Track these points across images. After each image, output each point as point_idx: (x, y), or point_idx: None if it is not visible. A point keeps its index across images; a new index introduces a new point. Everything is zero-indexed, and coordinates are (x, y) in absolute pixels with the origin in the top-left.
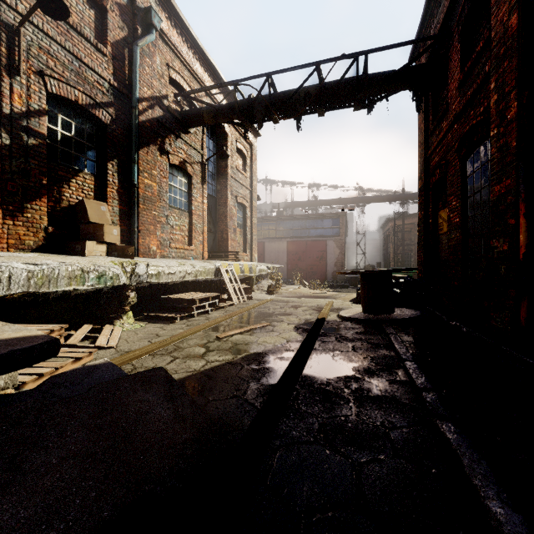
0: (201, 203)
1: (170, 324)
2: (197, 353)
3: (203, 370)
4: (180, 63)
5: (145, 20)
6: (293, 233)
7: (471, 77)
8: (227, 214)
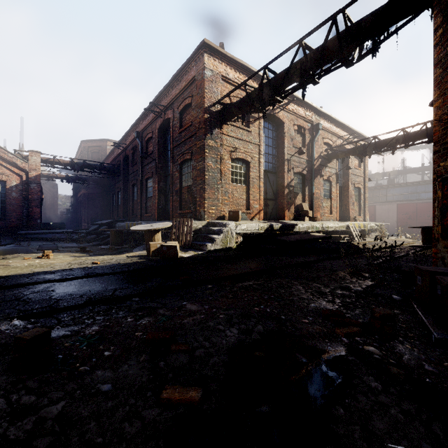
0: (335, 193)
1: None
2: None
3: None
4: (327, 133)
5: (316, 128)
6: (402, 197)
7: None
8: (348, 195)
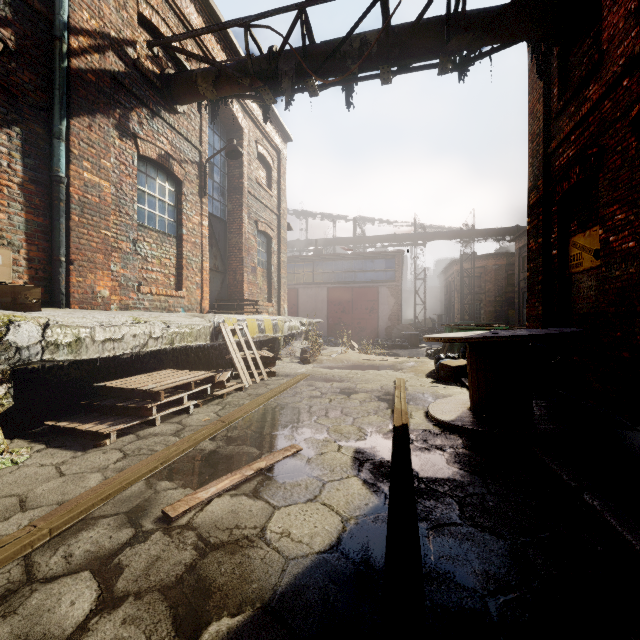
0: (199, 225)
1: (87, 454)
2: (54, 627)
3: None
4: None
5: None
6: (335, 277)
7: None
8: (242, 246)
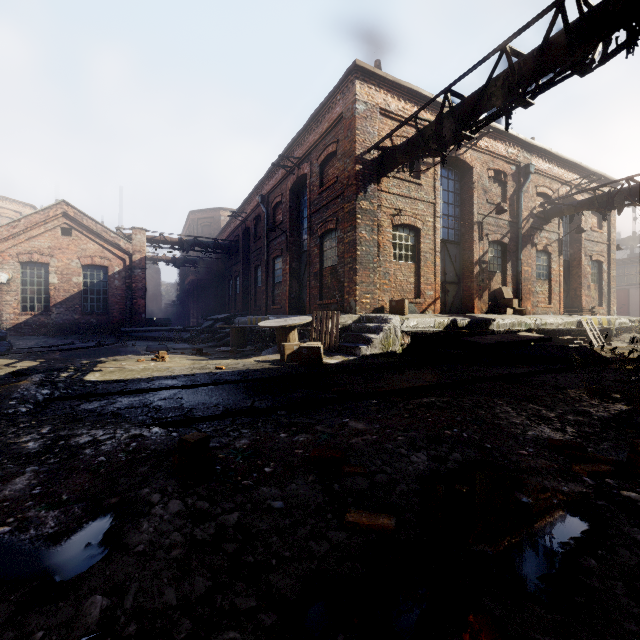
0: (558, 271)
1: None
2: None
3: None
4: (543, 178)
5: (524, 171)
6: None
7: None
8: (580, 274)
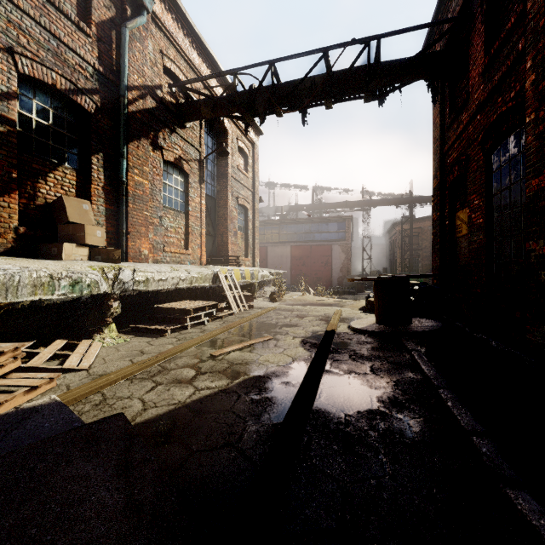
0: (199, 203)
1: (159, 338)
2: (185, 377)
3: (189, 403)
4: (176, 52)
5: (135, 0)
6: (297, 237)
7: (499, 59)
8: (227, 217)
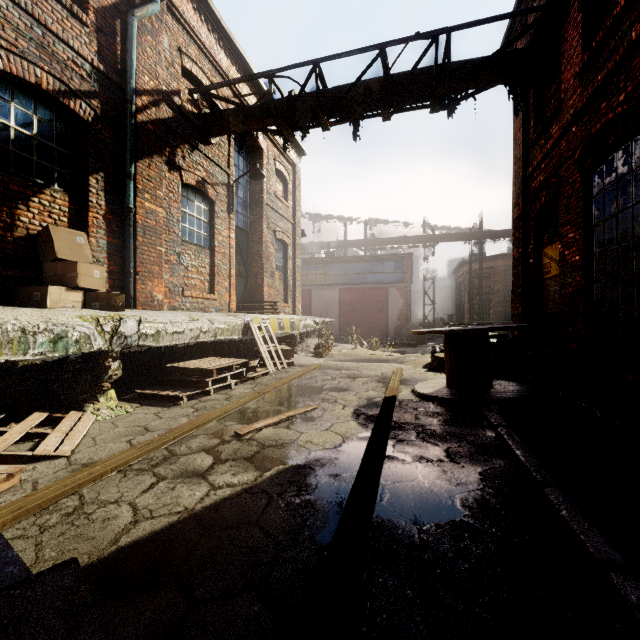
0: (227, 237)
1: (171, 408)
2: (198, 467)
3: (199, 510)
4: (198, 50)
5: None
6: (346, 278)
7: (603, 54)
8: (262, 254)
